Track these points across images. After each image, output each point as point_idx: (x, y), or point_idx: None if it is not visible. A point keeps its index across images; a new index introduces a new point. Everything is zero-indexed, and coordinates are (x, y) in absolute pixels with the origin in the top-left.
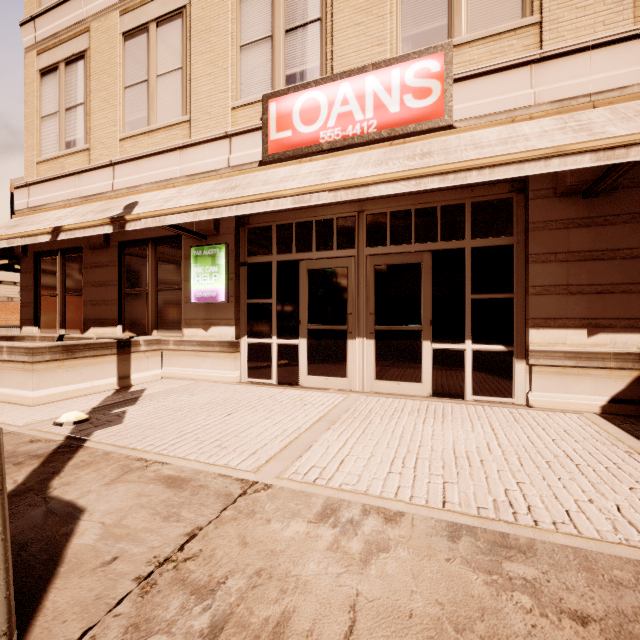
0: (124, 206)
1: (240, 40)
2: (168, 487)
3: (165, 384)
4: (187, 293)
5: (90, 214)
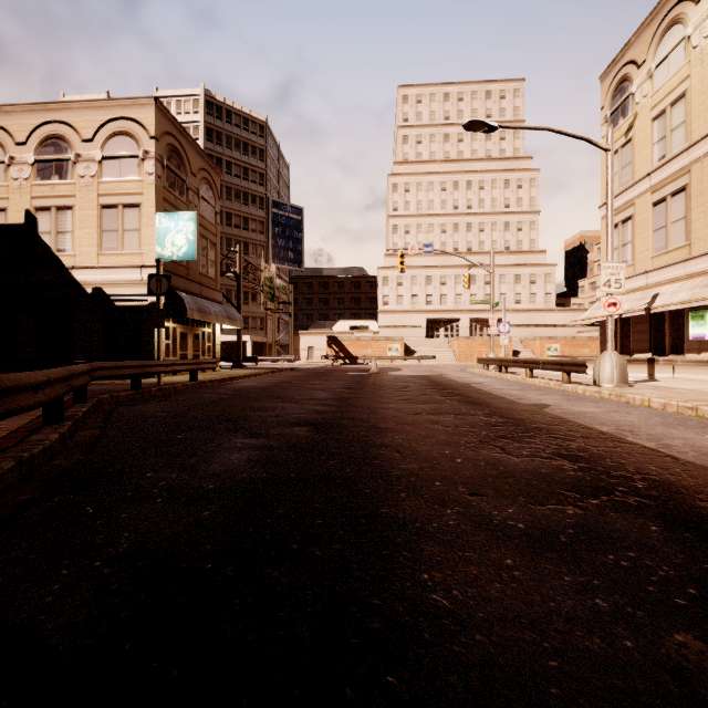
0: (651, 296)
1: None
2: (656, 387)
3: (672, 380)
4: (687, 335)
5: (634, 301)
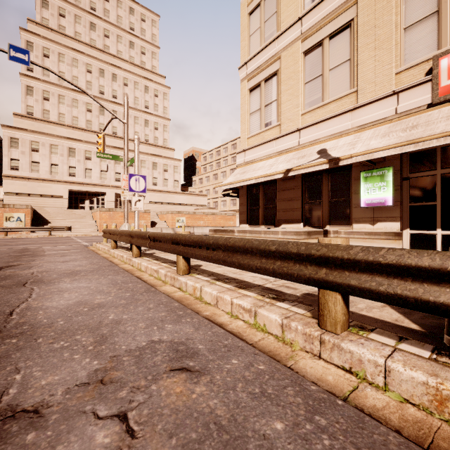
0: (316, 152)
1: (404, 24)
2: None
3: None
4: (356, 201)
5: (293, 160)
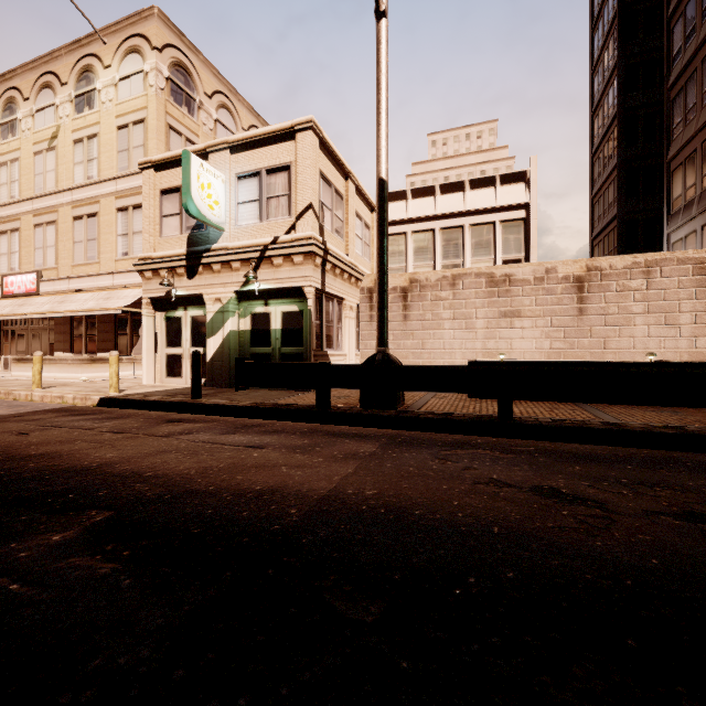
0: None
1: (1, 252)
2: None
3: None
4: None
5: None
